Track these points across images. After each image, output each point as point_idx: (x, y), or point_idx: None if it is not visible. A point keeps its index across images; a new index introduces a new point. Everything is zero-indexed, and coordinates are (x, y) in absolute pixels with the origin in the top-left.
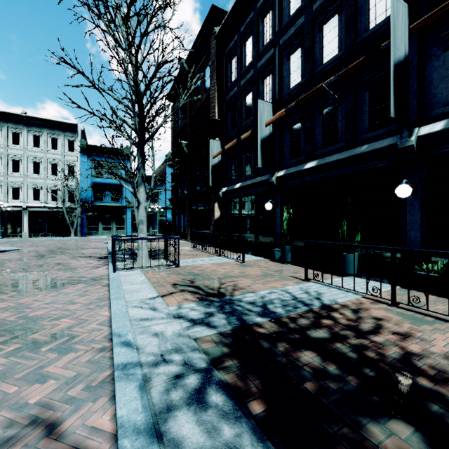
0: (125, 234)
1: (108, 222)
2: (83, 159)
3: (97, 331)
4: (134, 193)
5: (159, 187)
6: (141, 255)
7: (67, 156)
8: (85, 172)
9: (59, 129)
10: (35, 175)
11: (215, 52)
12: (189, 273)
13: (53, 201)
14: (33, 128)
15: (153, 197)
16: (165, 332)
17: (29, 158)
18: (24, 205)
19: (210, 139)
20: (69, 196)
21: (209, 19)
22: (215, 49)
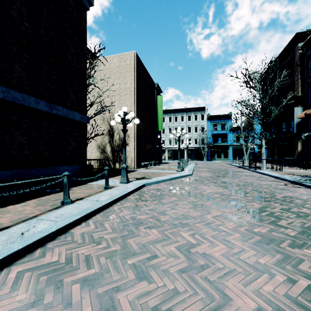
0: (229, 160)
1: (219, 153)
2: (208, 123)
3: (269, 177)
4: (261, 142)
5: (249, 132)
6: (263, 165)
7: (201, 122)
8: (210, 129)
9: (197, 110)
10: (189, 133)
11: (298, 57)
12: (289, 172)
13: (195, 144)
14: (188, 113)
15: (245, 138)
16: (291, 177)
17: (187, 126)
18: (185, 147)
19: (295, 107)
20: (201, 141)
21: (293, 39)
22: (298, 55)
